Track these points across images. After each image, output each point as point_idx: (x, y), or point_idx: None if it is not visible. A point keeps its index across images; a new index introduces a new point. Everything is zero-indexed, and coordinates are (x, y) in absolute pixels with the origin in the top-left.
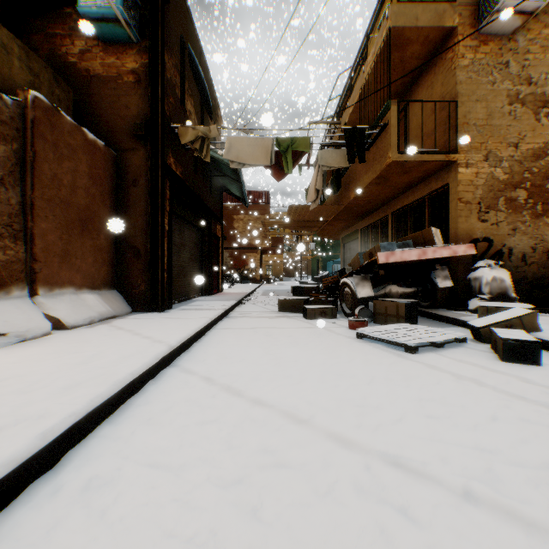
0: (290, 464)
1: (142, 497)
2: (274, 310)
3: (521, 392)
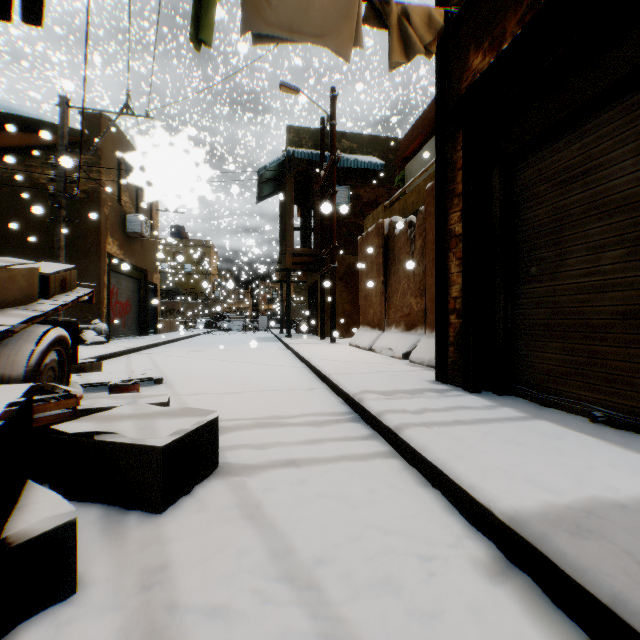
0: (249, 360)
1: (276, 358)
2: (234, 494)
3: (149, 367)
